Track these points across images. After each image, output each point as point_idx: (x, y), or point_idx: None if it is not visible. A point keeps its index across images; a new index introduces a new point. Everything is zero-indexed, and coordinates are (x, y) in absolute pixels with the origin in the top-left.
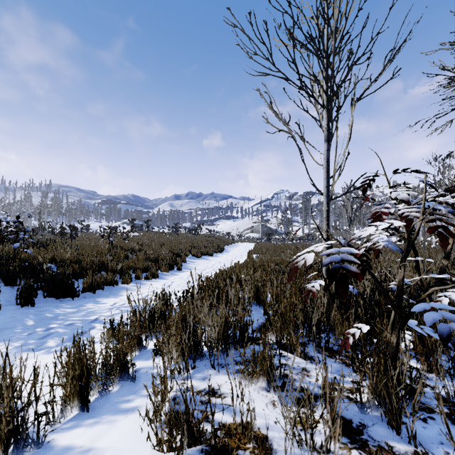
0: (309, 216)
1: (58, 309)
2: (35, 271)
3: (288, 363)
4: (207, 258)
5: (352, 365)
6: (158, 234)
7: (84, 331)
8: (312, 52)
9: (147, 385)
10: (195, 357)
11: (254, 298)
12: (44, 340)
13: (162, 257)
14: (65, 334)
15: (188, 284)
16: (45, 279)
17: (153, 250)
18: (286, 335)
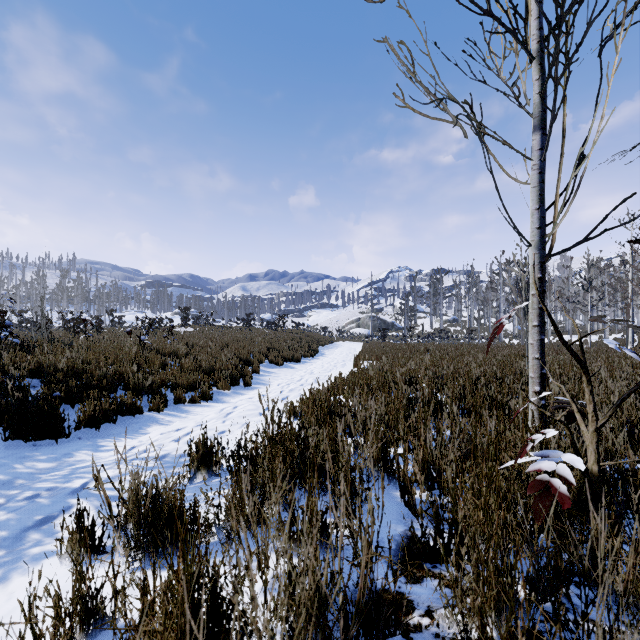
0: (441, 303)
1: (22, 464)
2: None
3: None
4: (292, 366)
5: None
6: (221, 329)
7: (45, 519)
8: None
9: None
10: None
11: (379, 463)
12: None
13: (221, 366)
14: (5, 526)
15: (259, 411)
16: (10, 406)
17: (209, 354)
18: (504, 639)
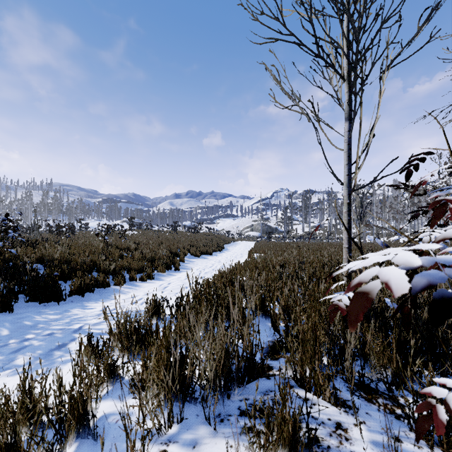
0: (309, 214)
1: (40, 316)
2: (18, 273)
3: (315, 414)
4: (206, 257)
5: (407, 420)
6: (157, 232)
7: (62, 344)
8: (336, 0)
9: (112, 450)
10: (183, 405)
11: (260, 308)
12: (13, 356)
13: (159, 257)
14: (39, 348)
15: (185, 285)
16: (28, 281)
17: (150, 249)
18: (309, 369)
